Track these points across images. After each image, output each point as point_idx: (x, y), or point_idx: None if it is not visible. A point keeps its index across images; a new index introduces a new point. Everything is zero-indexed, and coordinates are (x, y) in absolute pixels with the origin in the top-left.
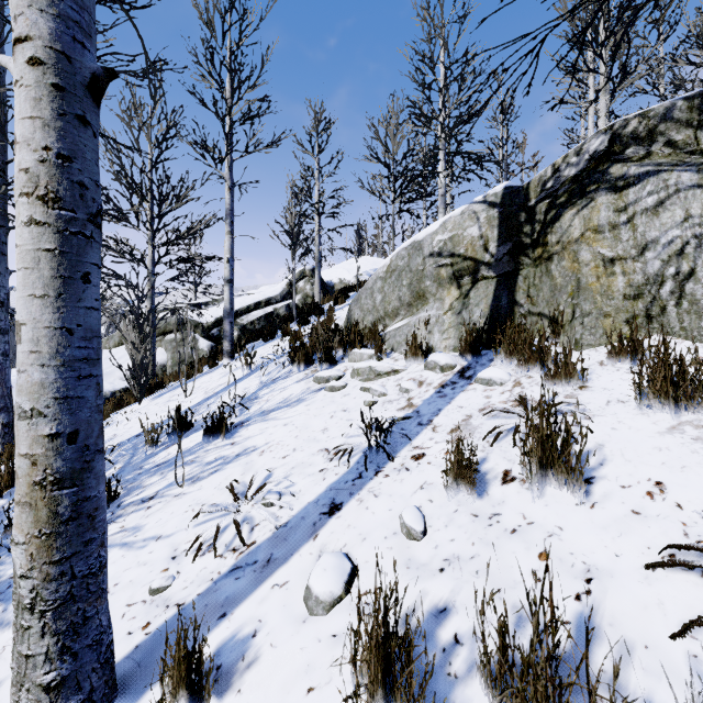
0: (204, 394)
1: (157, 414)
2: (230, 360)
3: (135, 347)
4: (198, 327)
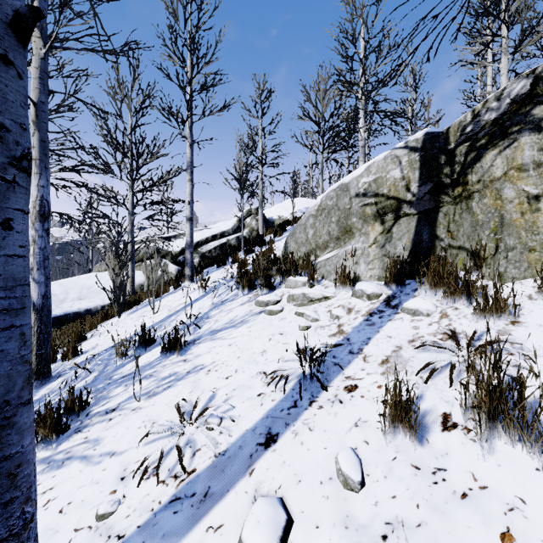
0: (168, 312)
1: (130, 328)
2: (190, 283)
3: (115, 273)
4: (168, 255)
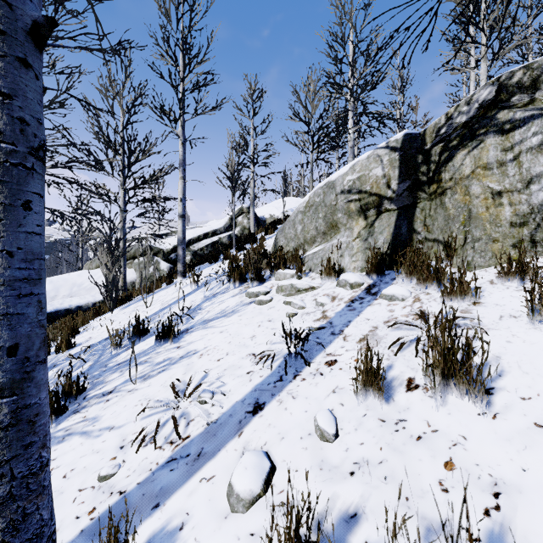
0: (161, 306)
1: (124, 321)
2: (182, 278)
3: (108, 268)
4: (160, 253)
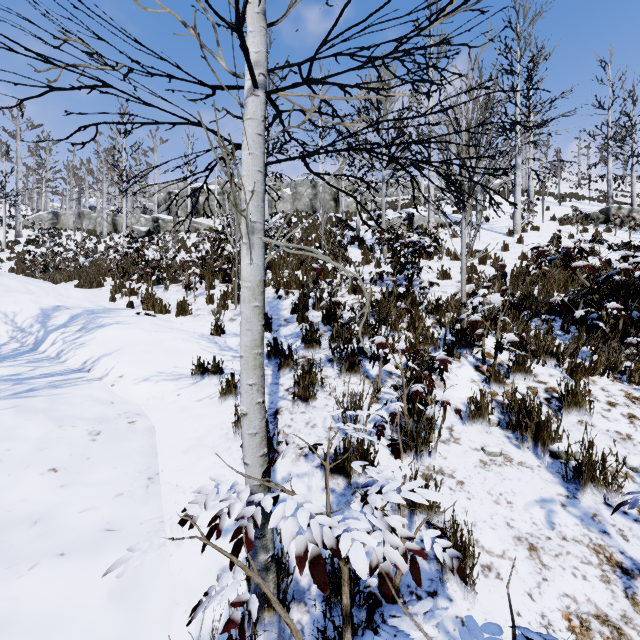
0: None
1: None
2: None
3: None
4: None
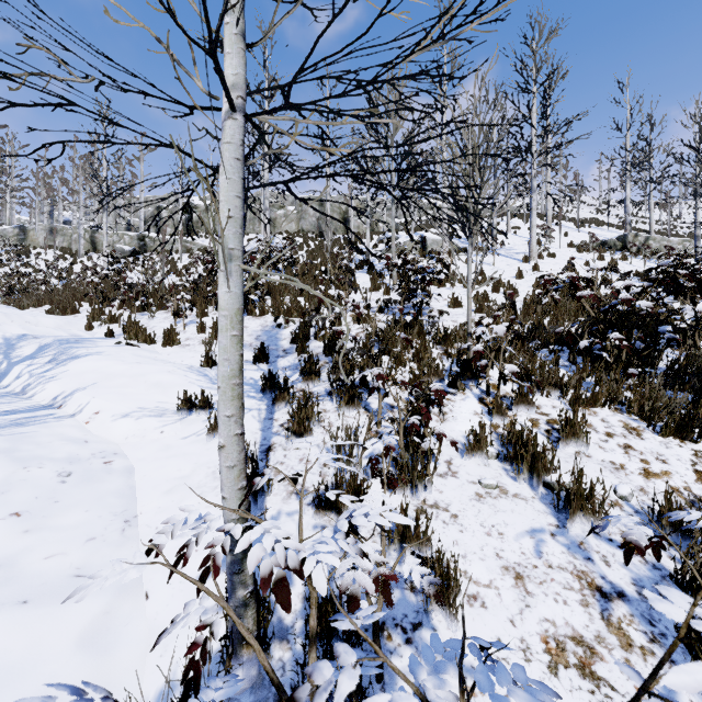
0: None
1: None
2: None
3: None
4: None
